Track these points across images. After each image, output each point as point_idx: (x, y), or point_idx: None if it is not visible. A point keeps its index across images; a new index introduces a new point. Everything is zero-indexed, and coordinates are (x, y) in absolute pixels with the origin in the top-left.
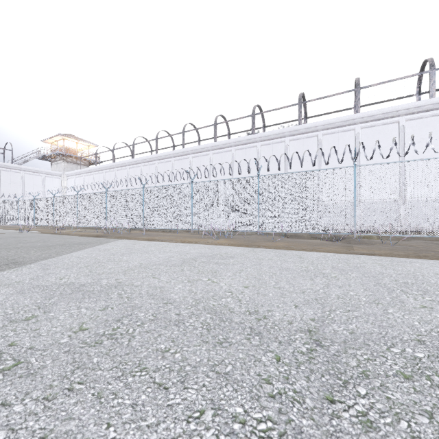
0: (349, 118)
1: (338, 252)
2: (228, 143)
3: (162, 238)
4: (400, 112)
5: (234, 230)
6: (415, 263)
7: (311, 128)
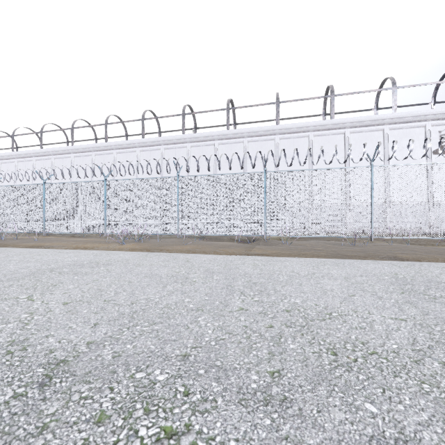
0: (270, 128)
1: (234, 253)
2: (157, 140)
3: (55, 244)
4: (310, 128)
5: (153, 233)
6: (286, 262)
7: (237, 134)
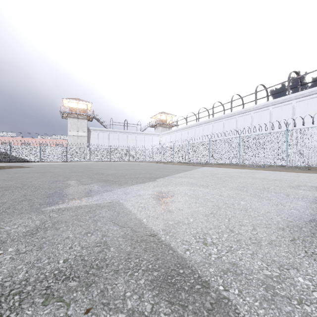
0: None
1: None
2: (266, 104)
3: (224, 167)
4: None
5: (269, 164)
6: None
7: None
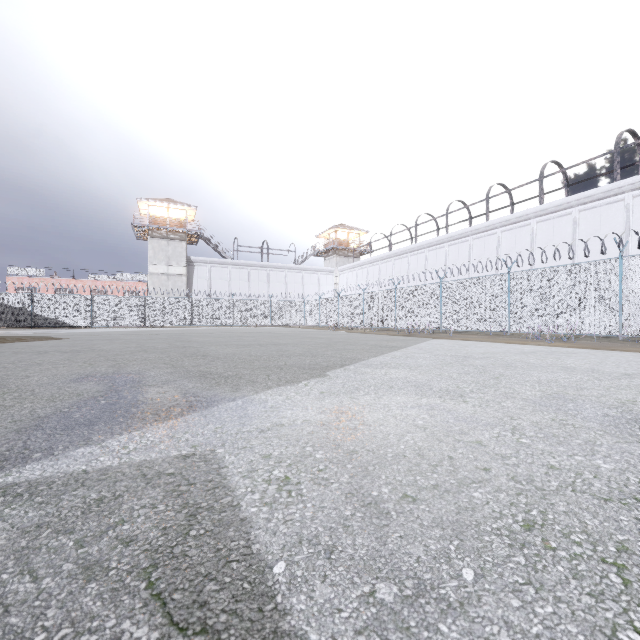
0: None
1: None
2: (565, 202)
3: (477, 339)
4: None
5: (577, 333)
6: None
7: None
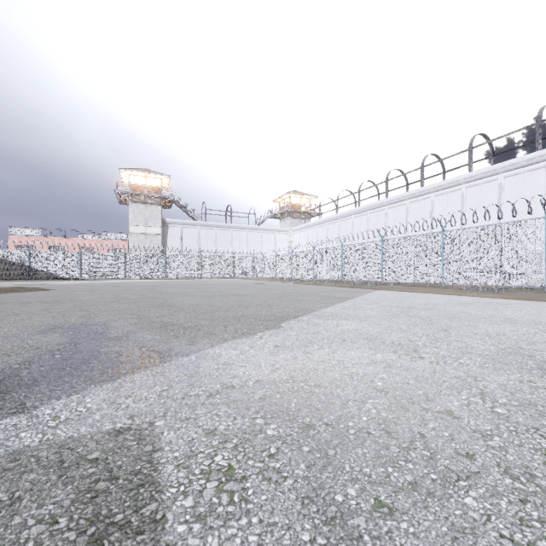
0: None
1: None
2: (492, 169)
3: (416, 290)
4: None
5: (506, 285)
6: None
7: None
